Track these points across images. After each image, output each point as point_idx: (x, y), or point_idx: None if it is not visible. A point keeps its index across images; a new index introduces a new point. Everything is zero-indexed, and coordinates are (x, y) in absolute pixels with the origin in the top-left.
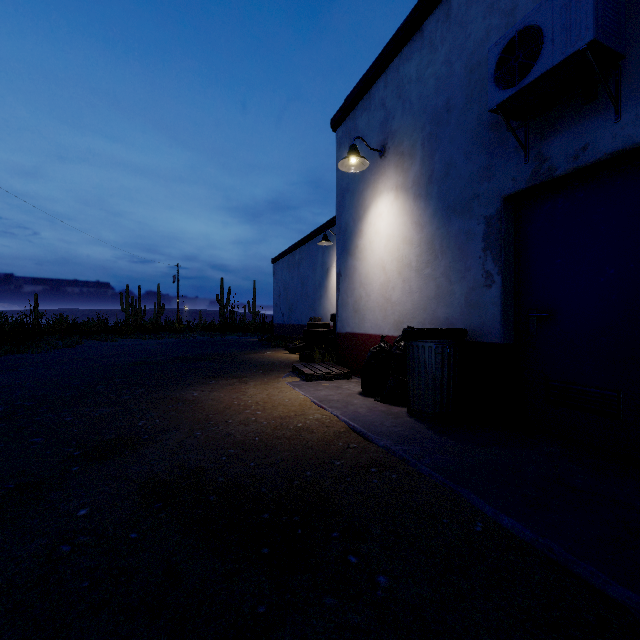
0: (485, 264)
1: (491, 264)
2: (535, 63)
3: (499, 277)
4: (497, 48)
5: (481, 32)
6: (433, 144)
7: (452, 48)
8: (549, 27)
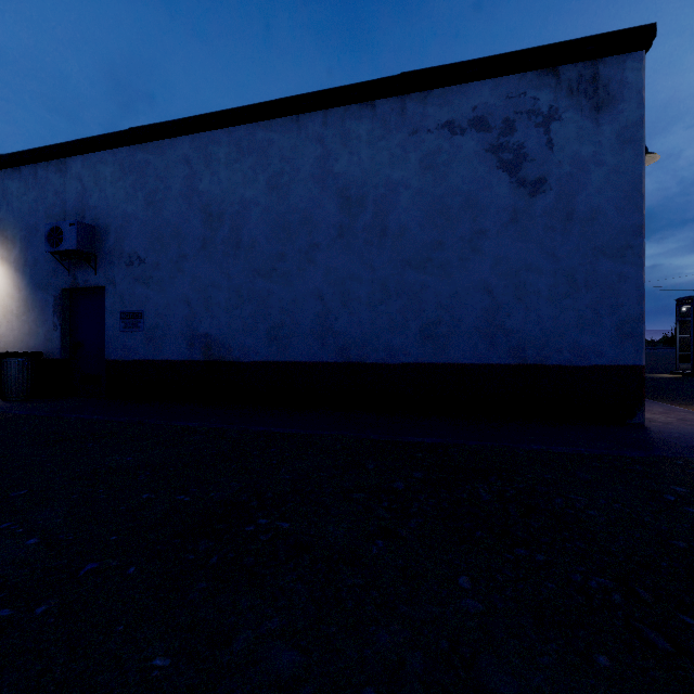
0: (54, 319)
1: (57, 320)
2: (61, 244)
3: (60, 327)
4: (49, 226)
5: (53, 201)
6: (28, 243)
7: (38, 196)
8: (65, 234)
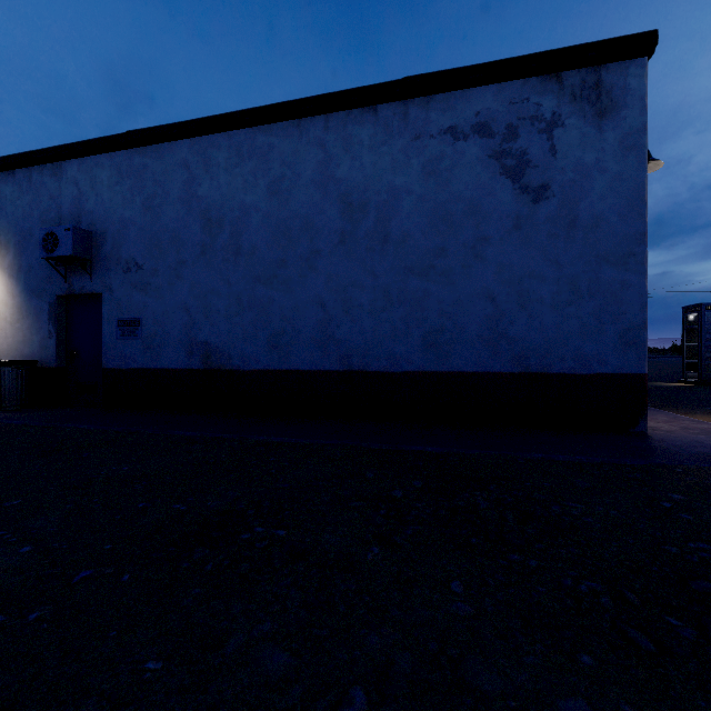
0: (49, 327)
1: (52, 327)
2: (56, 250)
3: (55, 334)
4: (44, 232)
5: (48, 205)
6: (22, 249)
7: (33, 201)
8: (61, 239)
